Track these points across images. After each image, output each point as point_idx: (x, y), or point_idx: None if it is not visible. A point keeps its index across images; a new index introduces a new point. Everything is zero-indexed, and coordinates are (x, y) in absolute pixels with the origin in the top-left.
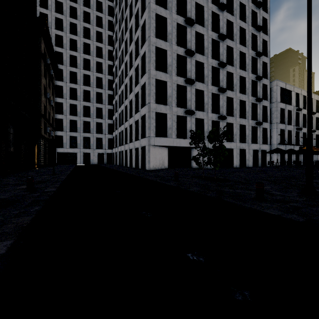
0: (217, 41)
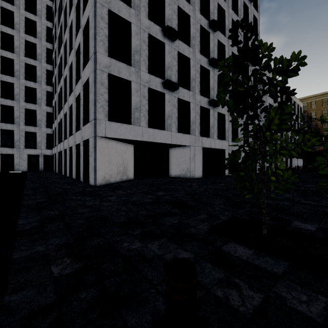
0: None
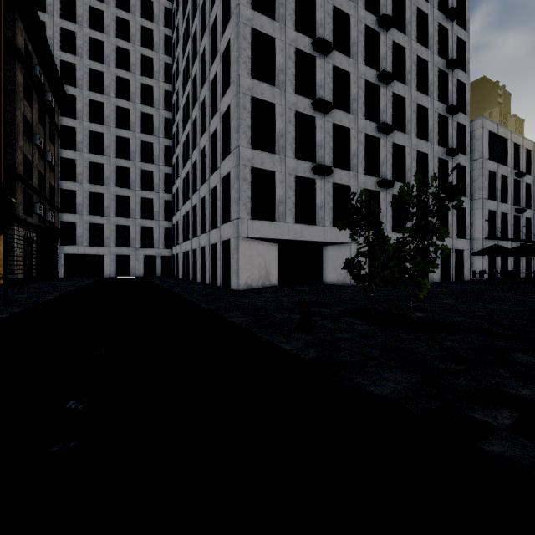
0: (375, 32)
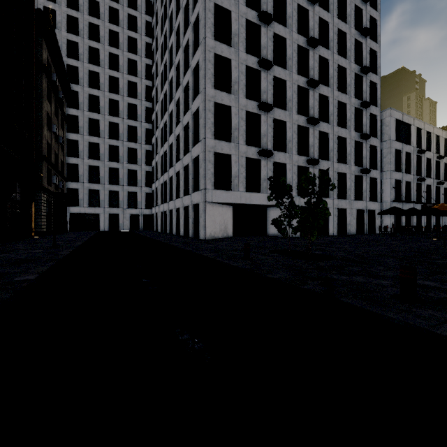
0: (305, 49)
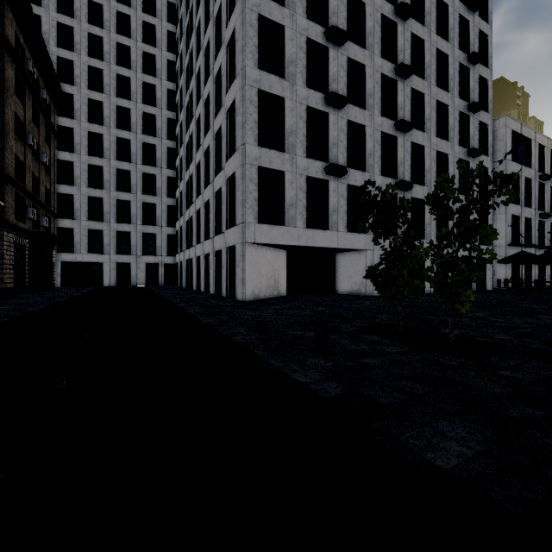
0: (392, 22)
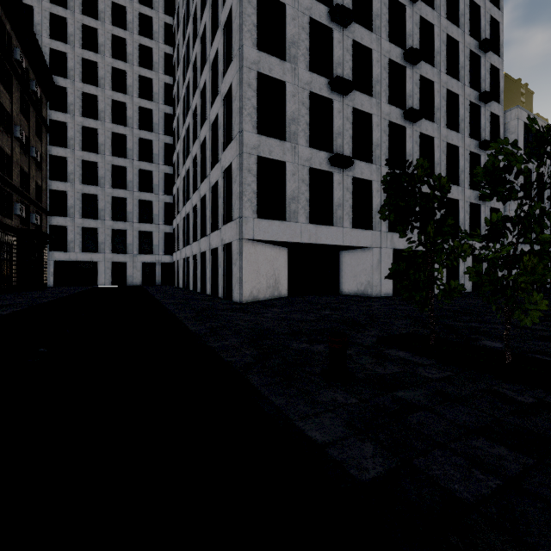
0: (400, 4)
